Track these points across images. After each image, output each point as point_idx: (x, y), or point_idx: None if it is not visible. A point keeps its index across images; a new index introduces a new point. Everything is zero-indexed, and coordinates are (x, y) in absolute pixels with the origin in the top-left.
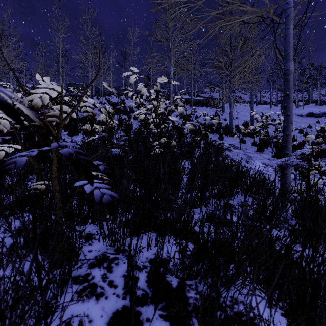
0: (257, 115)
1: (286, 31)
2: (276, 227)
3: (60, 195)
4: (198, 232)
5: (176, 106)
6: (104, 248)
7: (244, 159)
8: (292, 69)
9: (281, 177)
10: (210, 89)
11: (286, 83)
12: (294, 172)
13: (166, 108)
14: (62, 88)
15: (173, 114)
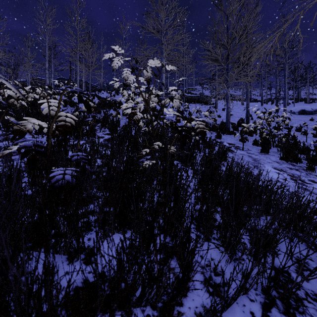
0: (258, 111)
1: None
2: None
3: None
4: None
5: (172, 98)
6: None
7: (251, 162)
8: None
9: None
10: (202, 86)
11: None
12: (314, 181)
13: (159, 100)
14: None
15: None
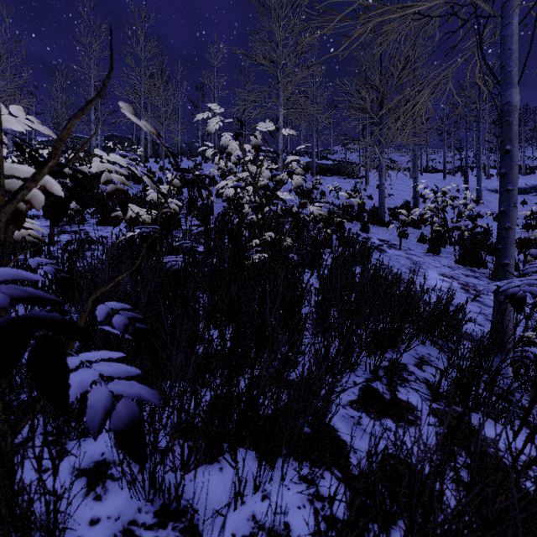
0: (427, 190)
1: (505, 30)
2: (499, 418)
3: (1, 401)
4: (345, 440)
5: (290, 174)
6: (130, 509)
7: (408, 266)
8: (516, 102)
9: (495, 308)
10: (344, 147)
11: (505, 130)
12: None
13: (273, 177)
14: (0, 115)
15: (284, 188)
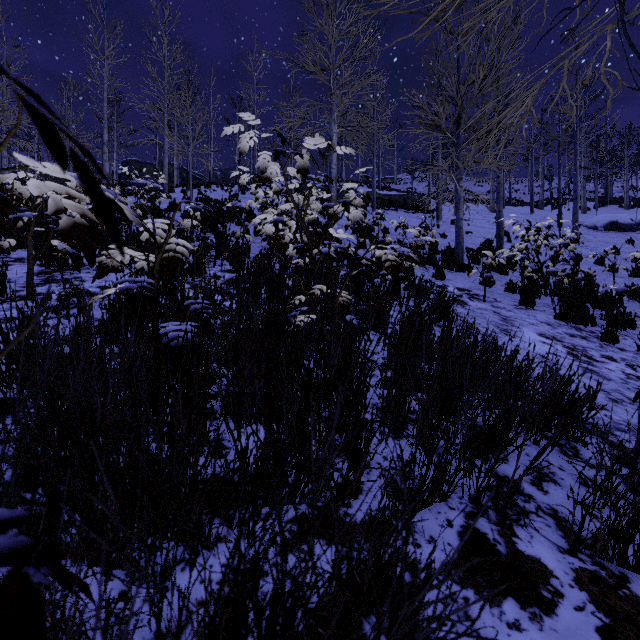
0: (517, 226)
1: None
2: None
3: None
4: None
5: (347, 206)
6: None
7: (497, 324)
8: None
9: None
10: (411, 174)
11: None
12: (613, 357)
13: (324, 209)
14: None
15: (338, 224)
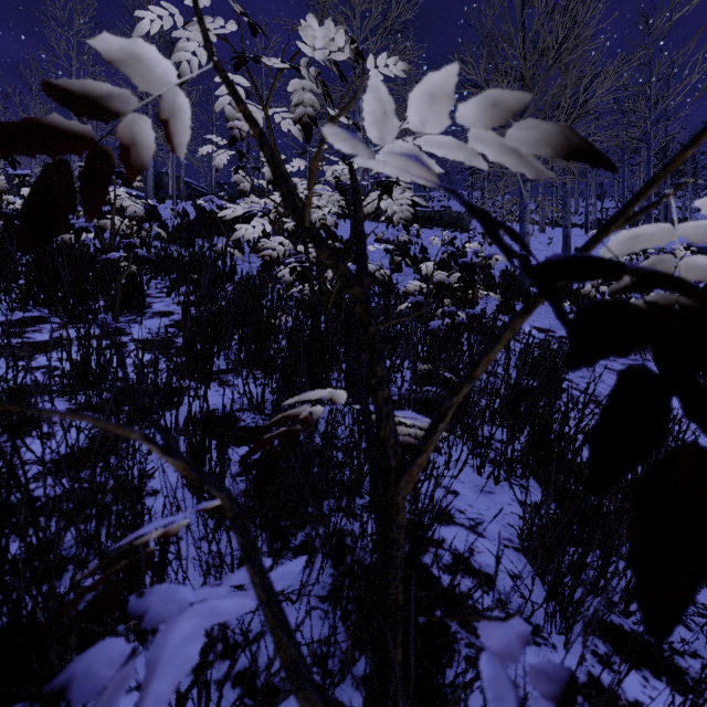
0: None
1: None
2: None
3: None
4: None
5: (387, 183)
6: None
7: None
8: None
9: None
10: None
11: None
12: None
13: (345, 189)
14: None
15: None
